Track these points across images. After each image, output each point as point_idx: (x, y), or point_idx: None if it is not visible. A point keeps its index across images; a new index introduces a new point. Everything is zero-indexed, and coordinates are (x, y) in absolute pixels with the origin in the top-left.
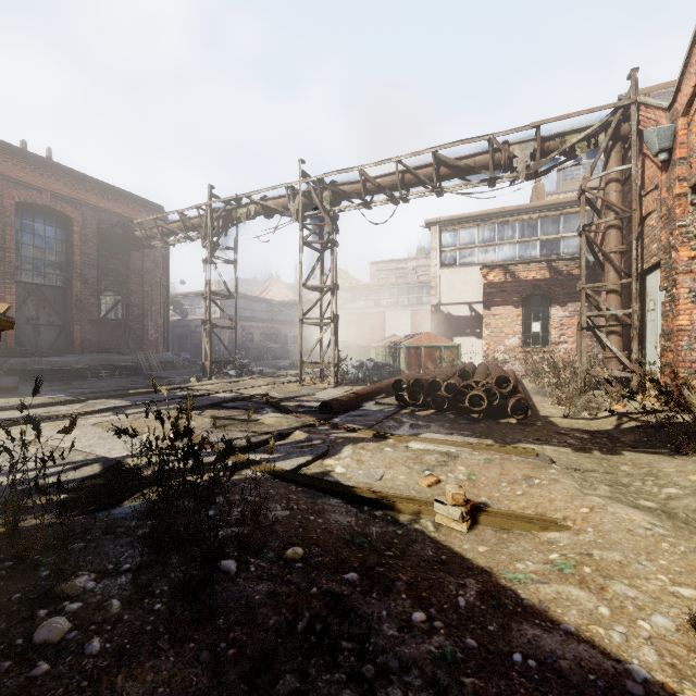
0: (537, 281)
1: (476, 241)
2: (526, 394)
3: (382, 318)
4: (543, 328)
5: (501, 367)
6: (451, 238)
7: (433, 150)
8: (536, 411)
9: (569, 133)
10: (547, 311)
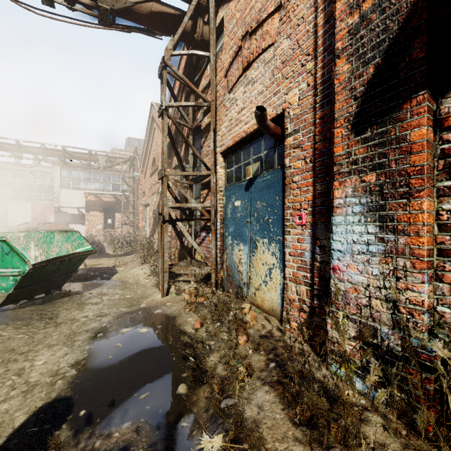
0: (110, 202)
1: (82, 178)
2: (104, 248)
3: (4, 206)
4: (112, 222)
5: (94, 238)
6: (68, 174)
7: (63, 146)
8: (105, 252)
9: (118, 158)
10: (114, 215)
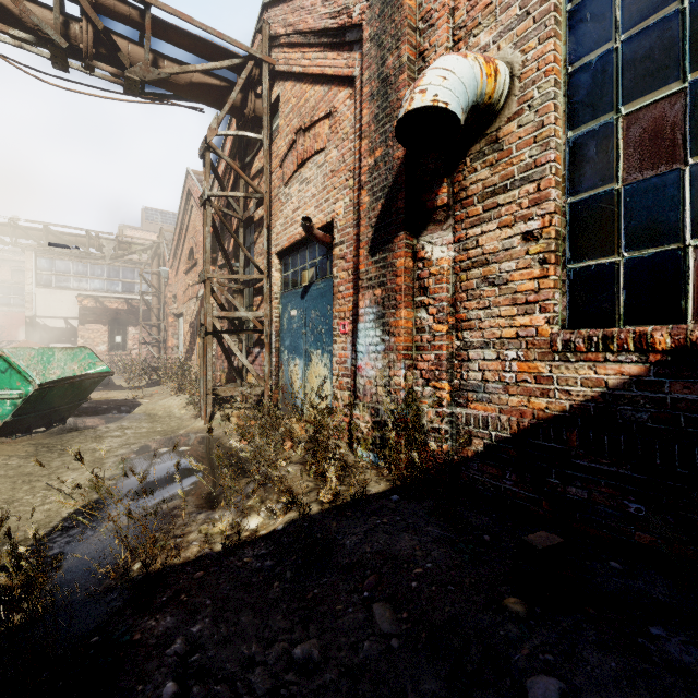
0: (120, 310)
1: (72, 272)
2: (111, 379)
3: None
4: (123, 340)
5: None
6: (48, 264)
7: (44, 224)
8: (115, 384)
9: (134, 244)
10: (126, 329)
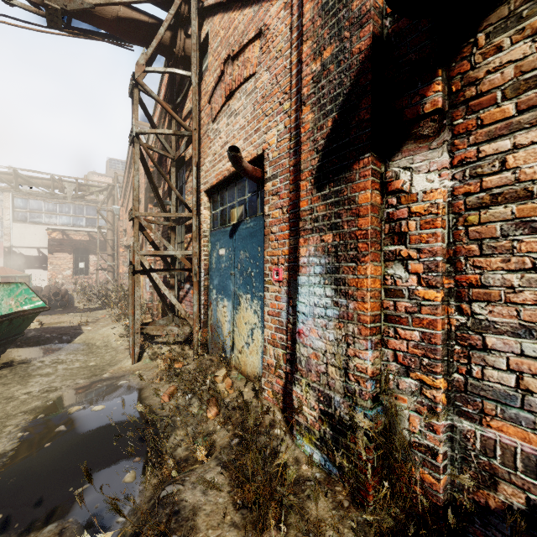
0: (83, 241)
1: (44, 210)
2: (73, 300)
3: None
4: (86, 266)
5: (61, 287)
6: (23, 203)
7: (14, 169)
8: (73, 305)
9: (92, 186)
10: (88, 257)
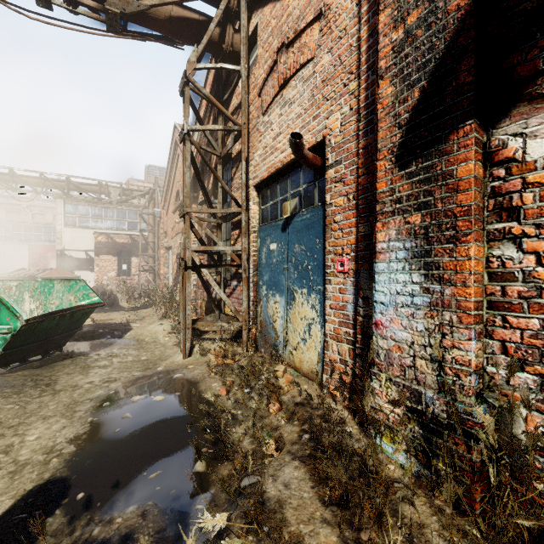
0: (125, 244)
1: (91, 215)
2: (117, 299)
3: None
4: (128, 268)
5: (106, 288)
6: (73, 209)
7: (66, 176)
8: (119, 304)
9: (134, 190)
10: (130, 259)
